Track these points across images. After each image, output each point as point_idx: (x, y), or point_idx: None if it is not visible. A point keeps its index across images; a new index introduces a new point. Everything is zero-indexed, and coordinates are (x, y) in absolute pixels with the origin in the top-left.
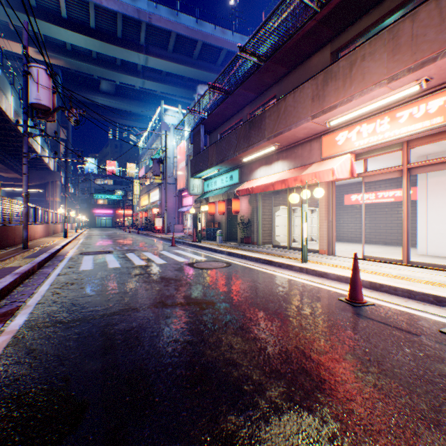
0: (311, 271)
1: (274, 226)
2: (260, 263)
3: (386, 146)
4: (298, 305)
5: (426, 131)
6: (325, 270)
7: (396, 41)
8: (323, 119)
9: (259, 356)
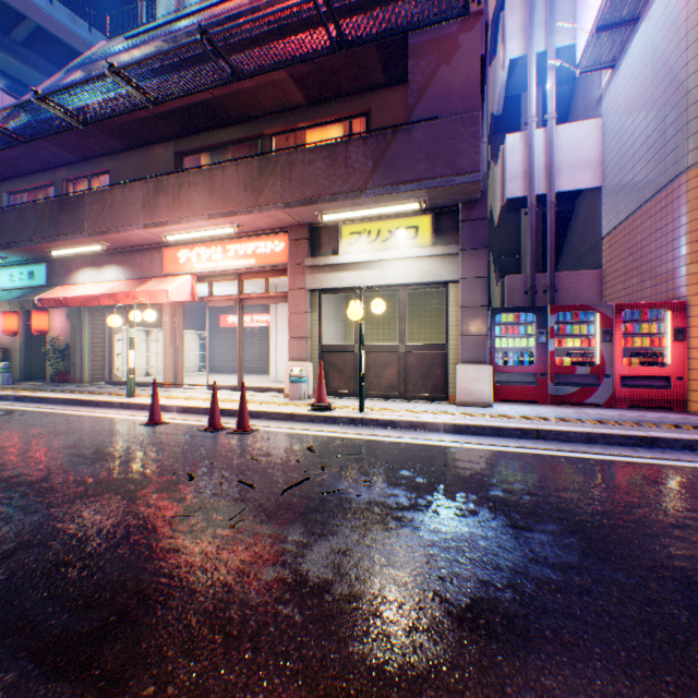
0: (134, 405)
1: (115, 355)
2: (71, 406)
3: (227, 274)
4: (87, 434)
5: (248, 269)
6: (149, 401)
7: (214, 184)
8: (158, 232)
9: (6, 469)
